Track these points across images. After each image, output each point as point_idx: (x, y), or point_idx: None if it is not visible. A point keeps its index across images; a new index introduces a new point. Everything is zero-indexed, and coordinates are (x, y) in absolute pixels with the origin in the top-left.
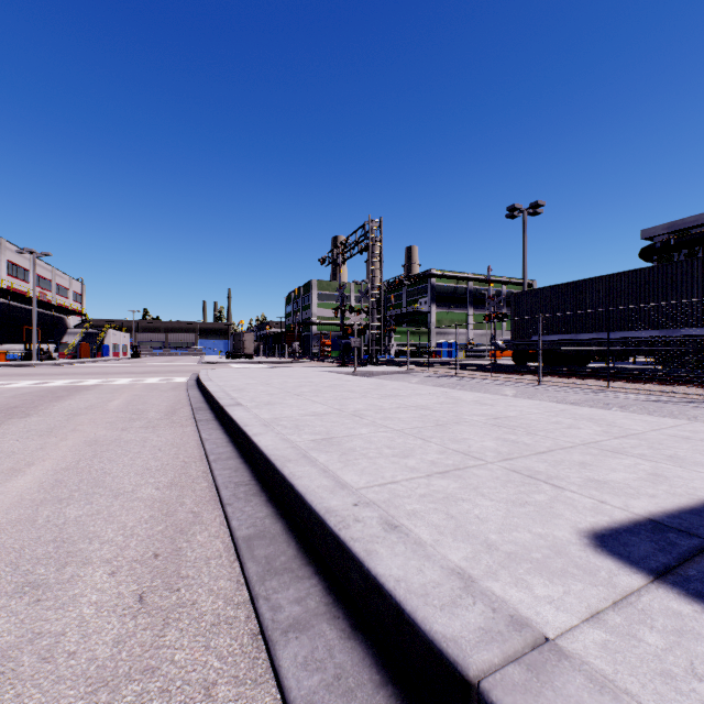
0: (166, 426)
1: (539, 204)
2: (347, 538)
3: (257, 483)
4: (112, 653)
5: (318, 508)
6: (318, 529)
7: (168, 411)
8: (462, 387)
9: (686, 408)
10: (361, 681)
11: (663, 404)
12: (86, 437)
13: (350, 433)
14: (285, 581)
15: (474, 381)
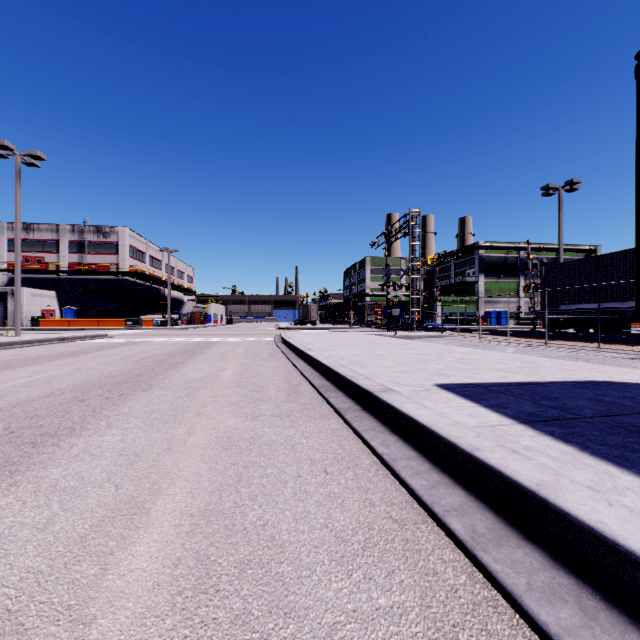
0: (273, 360)
1: (574, 181)
2: (351, 379)
3: (323, 376)
4: (286, 399)
5: (344, 375)
6: (344, 382)
7: (271, 354)
8: (476, 347)
9: (639, 362)
10: (349, 402)
11: (627, 359)
12: (238, 362)
13: (369, 361)
14: (332, 392)
15: (491, 343)
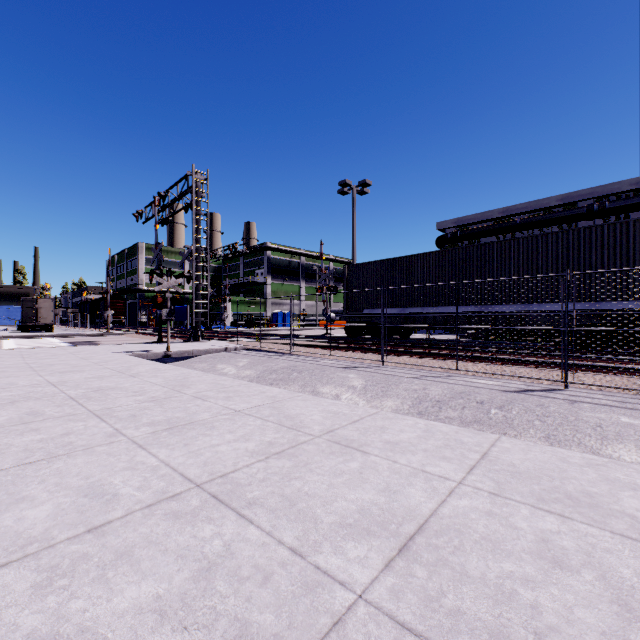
0: None
1: (367, 182)
2: None
3: None
4: None
5: None
6: None
7: None
8: (300, 374)
9: (568, 406)
10: None
11: (534, 397)
12: None
13: None
14: None
15: (312, 362)
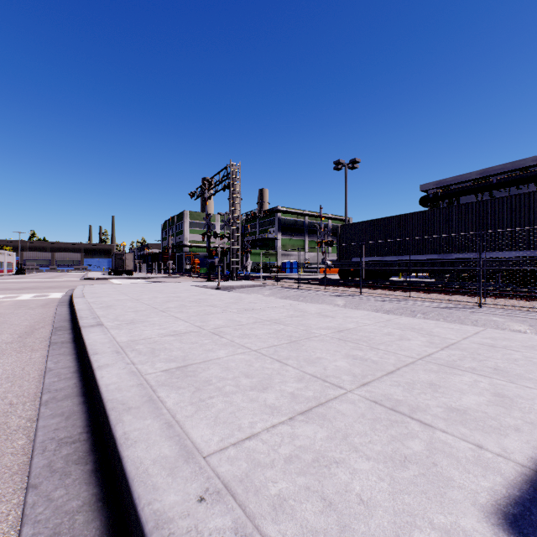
0: (13, 351)
1: (356, 160)
2: None
3: (89, 437)
4: None
5: (144, 516)
6: None
7: (25, 332)
8: (304, 298)
9: (467, 313)
10: None
11: (451, 310)
12: None
13: (207, 358)
14: None
15: (313, 292)
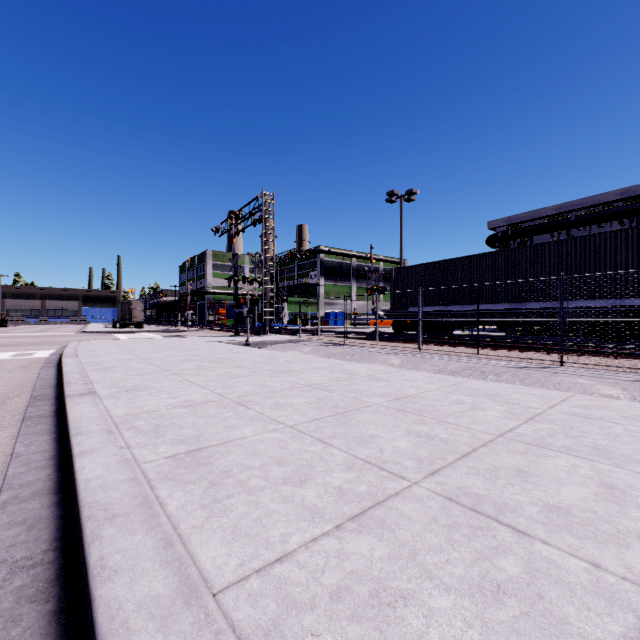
0: None
1: (413, 191)
2: None
3: (56, 558)
4: None
5: None
6: None
7: None
8: (352, 357)
9: (548, 374)
10: None
11: (527, 370)
12: None
13: (228, 438)
14: None
15: (362, 349)
